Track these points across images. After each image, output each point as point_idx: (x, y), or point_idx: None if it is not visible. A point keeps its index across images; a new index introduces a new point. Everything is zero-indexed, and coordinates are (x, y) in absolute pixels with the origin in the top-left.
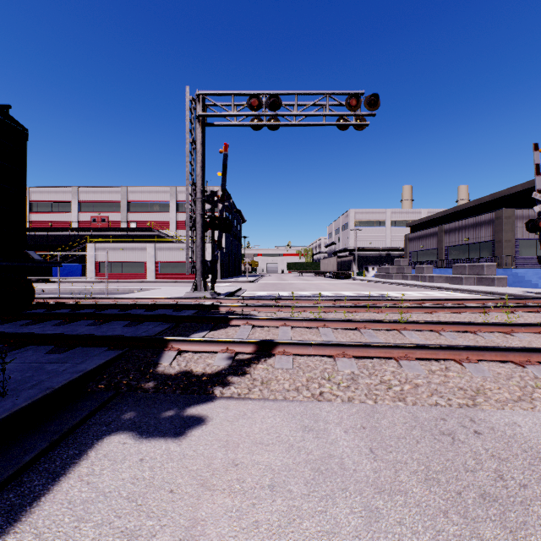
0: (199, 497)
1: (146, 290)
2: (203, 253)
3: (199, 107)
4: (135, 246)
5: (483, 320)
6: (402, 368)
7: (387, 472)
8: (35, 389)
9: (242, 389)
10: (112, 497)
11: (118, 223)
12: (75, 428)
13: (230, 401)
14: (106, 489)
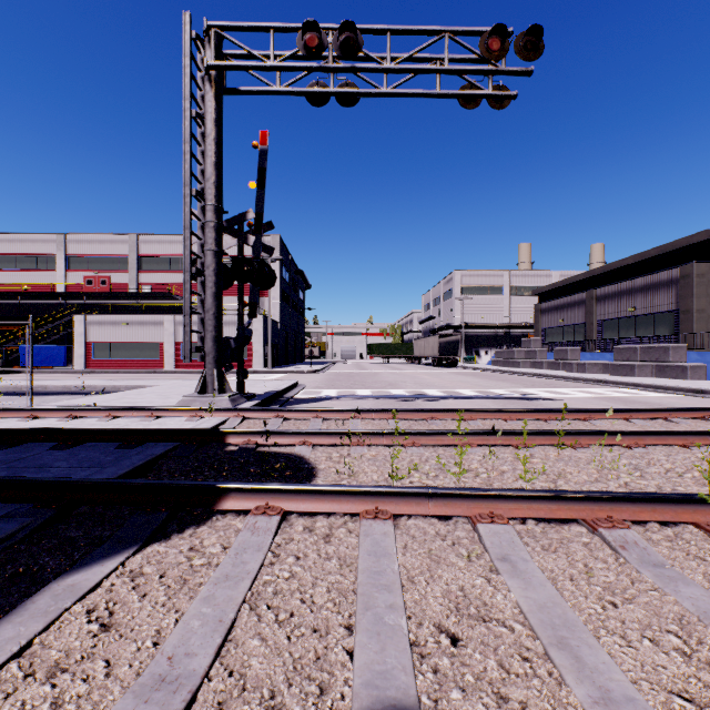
0: None
1: (141, 387)
2: (217, 322)
3: (211, 54)
4: (146, 319)
5: None
6: None
7: None
8: None
9: None
10: None
11: (125, 287)
12: None
13: None
14: None
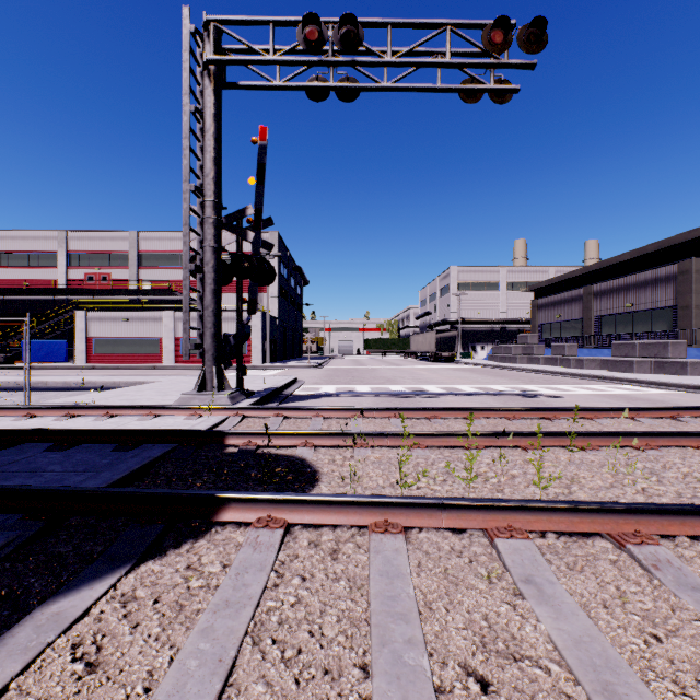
0: None
1: (141, 383)
2: (217, 319)
3: (210, 48)
4: (146, 315)
5: None
6: None
7: None
8: None
9: None
10: None
11: (125, 283)
12: None
13: None
14: None
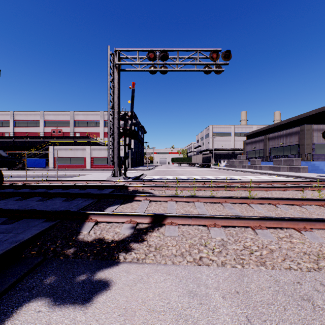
0: None
1: (84, 175)
2: (118, 151)
3: (116, 59)
4: (78, 147)
5: (302, 196)
6: (258, 236)
7: None
8: None
9: (140, 254)
10: None
11: (68, 133)
12: (2, 294)
13: (131, 264)
14: None
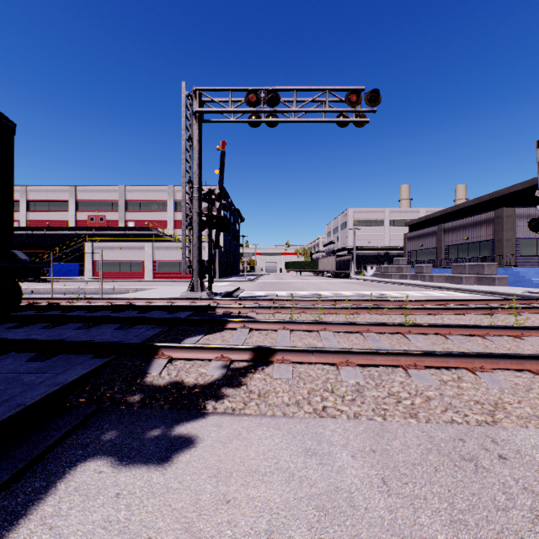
0: None
1: (143, 290)
2: (200, 252)
3: (196, 103)
4: (133, 245)
5: (490, 323)
6: (411, 379)
7: (405, 511)
8: (3, 406)
9: (237, 403)
10: None
11: (116, 222)
12: (46, 452)
13: (223, 417)
14: (71, 536)
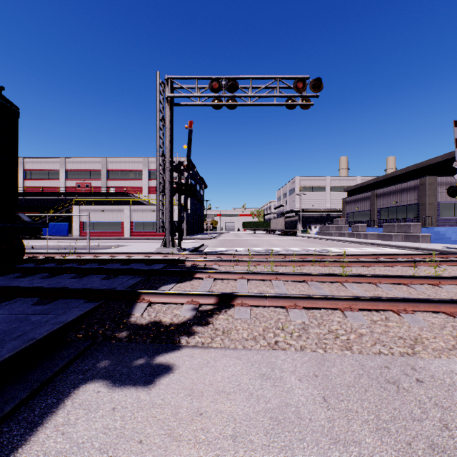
0: (167, 448)
1: (123, 246)
2: (171, 214)
3: (168, 90)
4: (114, 208)
5: (414, 273)
6: (347, 319)
7: (340, 421)
8: (18, 340)
9: (205, 338)
10: (85, 448)
11: (99, 188)
12: (54, 376)
13: (195, 349)
14: (79, 439)
